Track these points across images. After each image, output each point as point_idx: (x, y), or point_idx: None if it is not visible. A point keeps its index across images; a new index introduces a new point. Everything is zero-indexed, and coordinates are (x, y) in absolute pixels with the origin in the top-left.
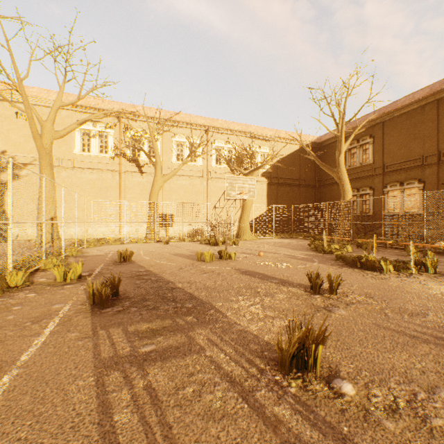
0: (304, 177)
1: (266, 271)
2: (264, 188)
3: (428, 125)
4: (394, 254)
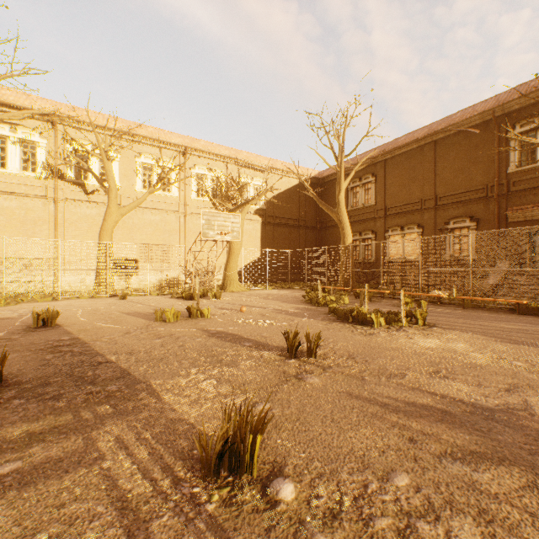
0: (305, 218)
1: (242, 331)
2: (258, 228)
3: (426, 167)
4: (391, 304)
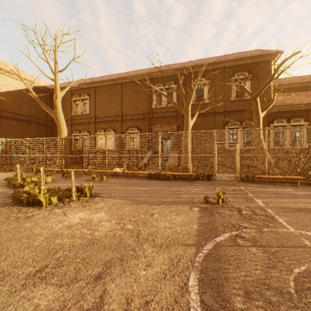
0: (37, 116)
1: None
2: None
3: (118, 97)
4: (85, 179)
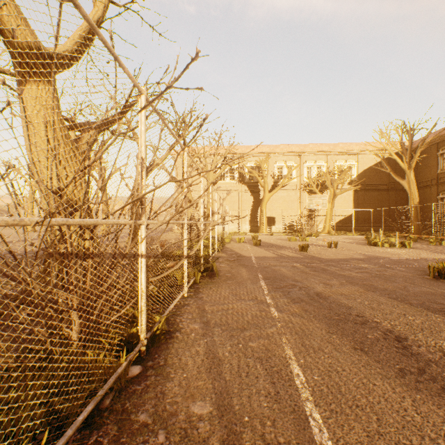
0: (394, 182)
1: (318, 244)
2: (350, 194)
3: None
4: (424, 243)
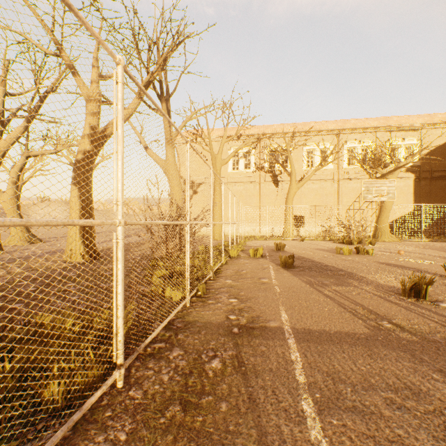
0: None
1: (403, 264)
2: (410, 184)
3: None
4: None
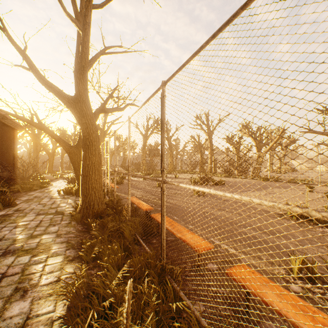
0: None
1: None
2: None
3: None
4: None
